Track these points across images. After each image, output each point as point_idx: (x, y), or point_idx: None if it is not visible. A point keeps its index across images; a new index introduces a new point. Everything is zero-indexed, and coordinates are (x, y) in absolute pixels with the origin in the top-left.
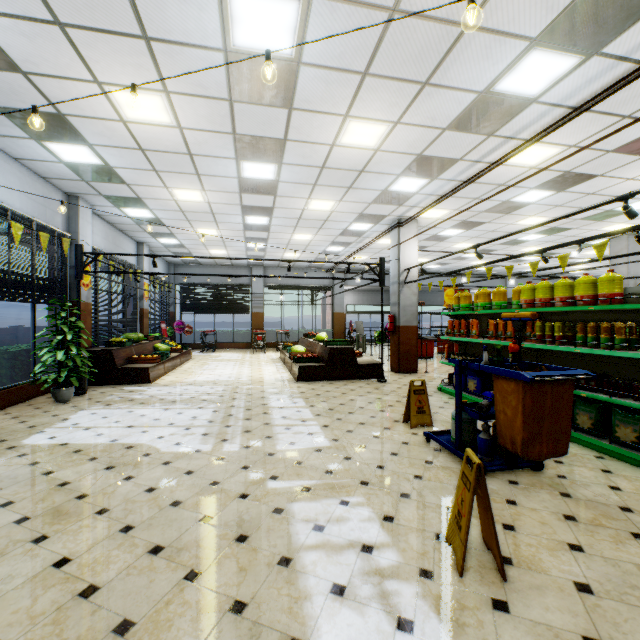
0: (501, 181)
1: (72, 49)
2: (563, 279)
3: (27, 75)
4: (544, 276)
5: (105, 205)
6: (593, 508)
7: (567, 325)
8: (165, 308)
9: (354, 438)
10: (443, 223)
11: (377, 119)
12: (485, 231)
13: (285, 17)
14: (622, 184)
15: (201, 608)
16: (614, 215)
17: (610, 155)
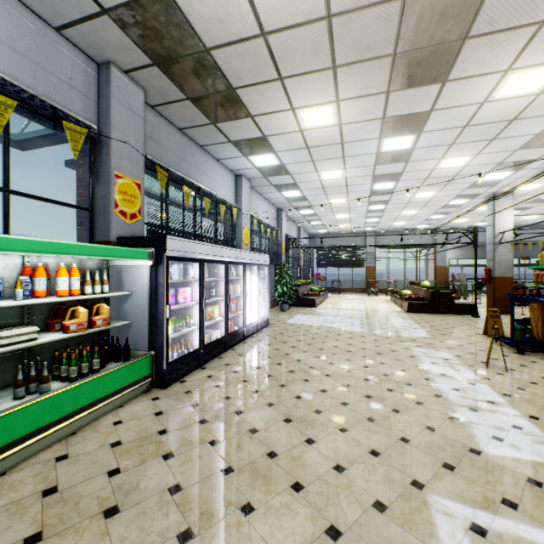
0: None
1: (313, 165)
2: None
3: (291, 175)
4: None
5: (291, 210)
6: None
7: None
8: (308, 264)
9: (446, 336)
10: (542, 191)
11: (462, 155)
12: None
13: (407, 140)
14: None
15: (385, 358)
16: None
17: None
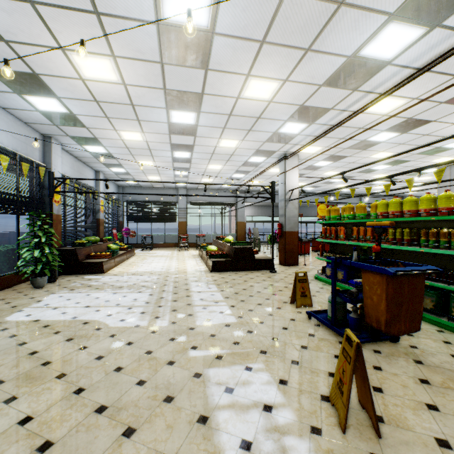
0: (361, 125)
1: (41, 22)
2: (410, 197)
3: (8, 43)
4: (390, 195)
5: (71, 143)
6: (441, 373)
7: (413, 231)
8: (116, 218)
9: (254, 316)
10: (317, 157)
11: (271, 77)
12: (347, 163)
13: None
14: (449, 127)
15: None
16: (442, 151)
17: (442, 105)
